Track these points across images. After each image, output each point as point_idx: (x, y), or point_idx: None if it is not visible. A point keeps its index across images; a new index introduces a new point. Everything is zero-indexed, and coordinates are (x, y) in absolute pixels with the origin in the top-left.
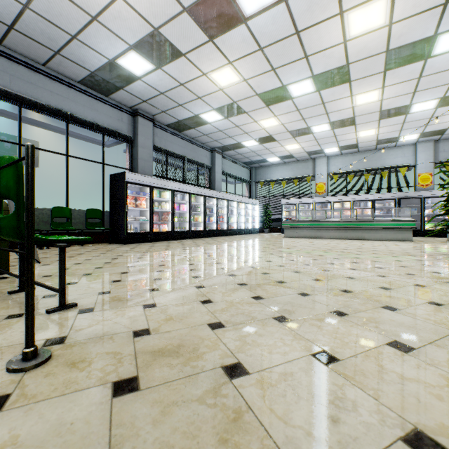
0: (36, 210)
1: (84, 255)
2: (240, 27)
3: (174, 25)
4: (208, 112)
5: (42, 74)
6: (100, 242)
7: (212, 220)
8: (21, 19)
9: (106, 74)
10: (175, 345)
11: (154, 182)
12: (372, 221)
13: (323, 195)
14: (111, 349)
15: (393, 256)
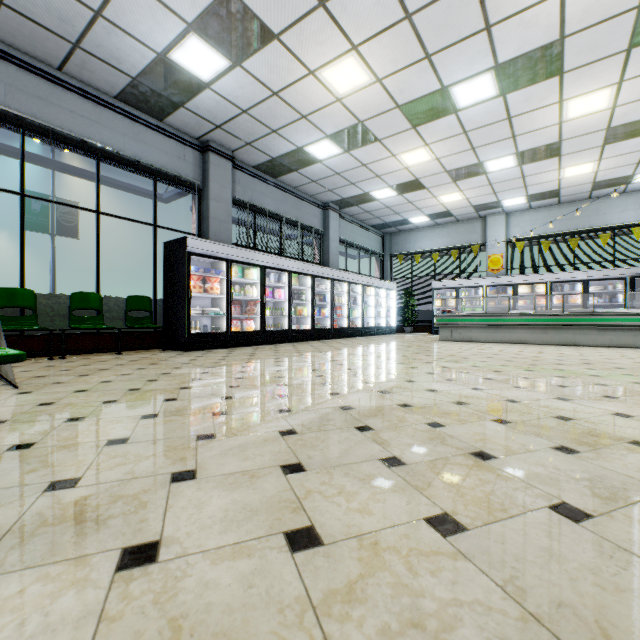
0: (49, 298)
1: (107, 373)
2: None
3: None
4: (318, 142)
5: (57, 83)
6: (150, 347)
7: (325, 314)
8: None
9: (156, 80)
10: None
11: (233, 254)
12: (593, 314)
13: (499, 274)
14: None
15: None
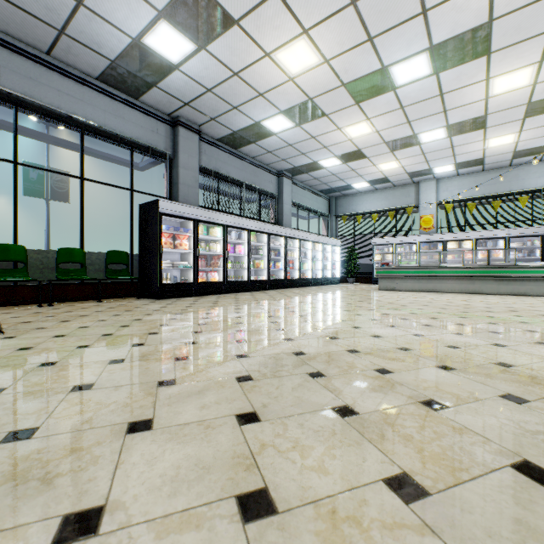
0: (39, 253)
1: (86, 319)
2: None
3: None
4: (273, 117)
5: (46, 65)
6: (127, 296)
7: (279, 266)
8: None
9: (132, 62)
10: None
11: (199, 214)
12: (516, 267)
13: (430, 232)
14: None
15: None
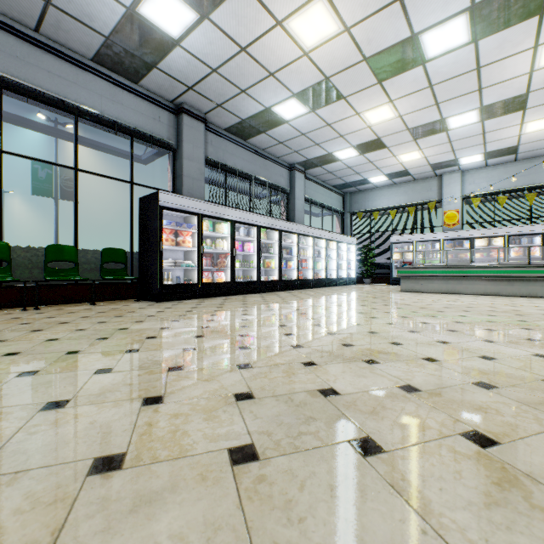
0: (28, 251)
1: (63, 327)
2: None
3: None
4: (285, 102)
5: (34, 43)
6: (126, 298)
7: (291, 266)
8: None
9: (128, 38)
10: None
11: (204, 209)
12: None
13: (455, 228)
14: None
15: None
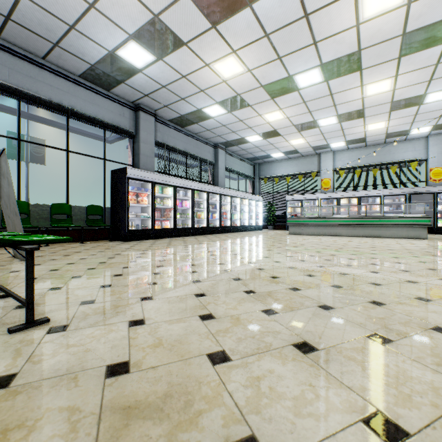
0: (36, 207)
1: (81, 254)
2: (245, 11)
3: (175, 11)
4: (211, 106)
5: (42, 67)
6: (101, 239)
7: (216, 217)
8: (17, 8)
9: (107, 66)
10: (160, 395)
11: (156, 178)
12: (383, 217)
13: (328, 191)
14: (69, 400)
15: (414, 256)
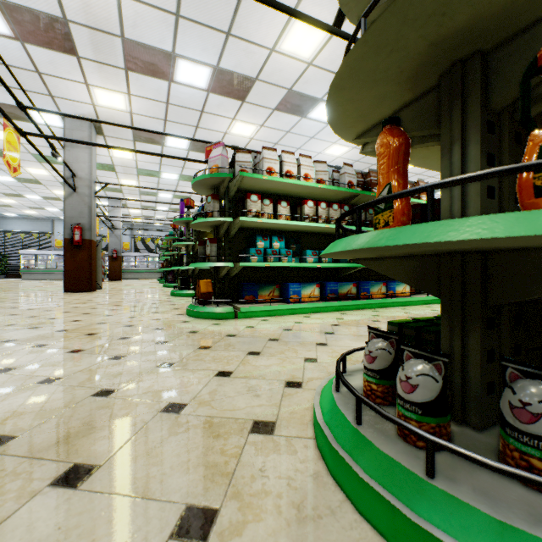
0: None
1: None
2: None
3: None
4: None
5: None
6: None
7: None
8: None
9: None
10: None
11: None
12: None
13: (61, 249)
14: None
15: None
